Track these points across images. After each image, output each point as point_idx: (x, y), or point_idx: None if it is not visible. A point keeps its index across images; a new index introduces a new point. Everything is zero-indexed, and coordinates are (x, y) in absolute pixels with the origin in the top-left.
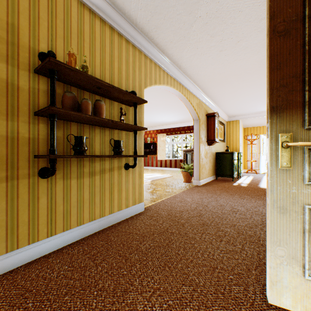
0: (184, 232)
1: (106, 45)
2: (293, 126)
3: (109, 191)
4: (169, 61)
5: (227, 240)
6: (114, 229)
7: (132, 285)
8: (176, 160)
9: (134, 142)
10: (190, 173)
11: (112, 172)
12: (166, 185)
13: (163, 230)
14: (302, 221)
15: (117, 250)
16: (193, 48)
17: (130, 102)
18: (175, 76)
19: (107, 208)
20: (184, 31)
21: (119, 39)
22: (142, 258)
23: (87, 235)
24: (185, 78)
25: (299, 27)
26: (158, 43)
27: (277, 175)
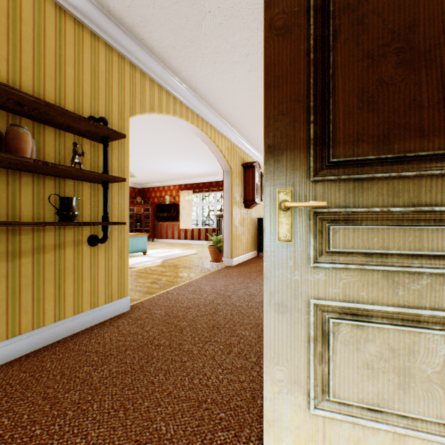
0: (179, 342)
1: (48, 36)
2: (296, 177)
3: (55, 283)
4: (177, 80)
5: (238, 351)
6: (60, 346)
7: None
8: (207, 229)
9: (104, 201)
10: (219, 248)
11: (60, 251)
12: (183, 267)
13: (145, 342)
14: (308, 324)
15: (45, 388)
16: (209, 62)
17: (96, 135)
18: (188, 103)
19: (49, 311)
20: (191, 32)
21: (78, 30)
22: (85, 398)
23: (1, 363)
24: (207, 109)
25: (303, 23)
26: (154, 48)
27: (275, 253)
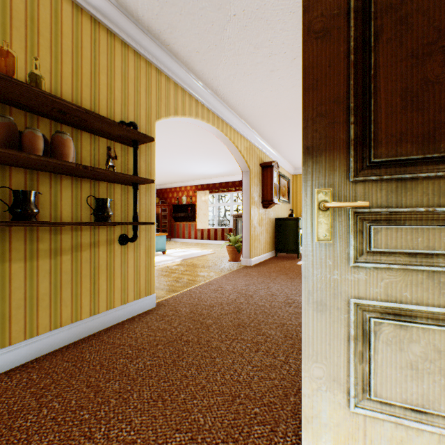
0: (207, 338)
1: (84, 47)
2: (335, 177)
3: (90, 280)
4: (199, 82)
5: (266, 349)
6: (96, 339)
7: (91, 440)
8: (223, 229)
9: (134, 202)
10: (237, 248)
11: (95, 249)
12: (202, 267)
13: (174, 338)
14: (347, 323)
15: (88, 377)
16: (231, 64)
17: (127, 139)
18: (209, 105)
19: (85, 306)
20: (215, 36)
21: (110, 40)
22: (124, 387)
23: (45, 353)
24: (227, 110)
25: (342, 26)
26: (178, 53)
27: (314, 252)
